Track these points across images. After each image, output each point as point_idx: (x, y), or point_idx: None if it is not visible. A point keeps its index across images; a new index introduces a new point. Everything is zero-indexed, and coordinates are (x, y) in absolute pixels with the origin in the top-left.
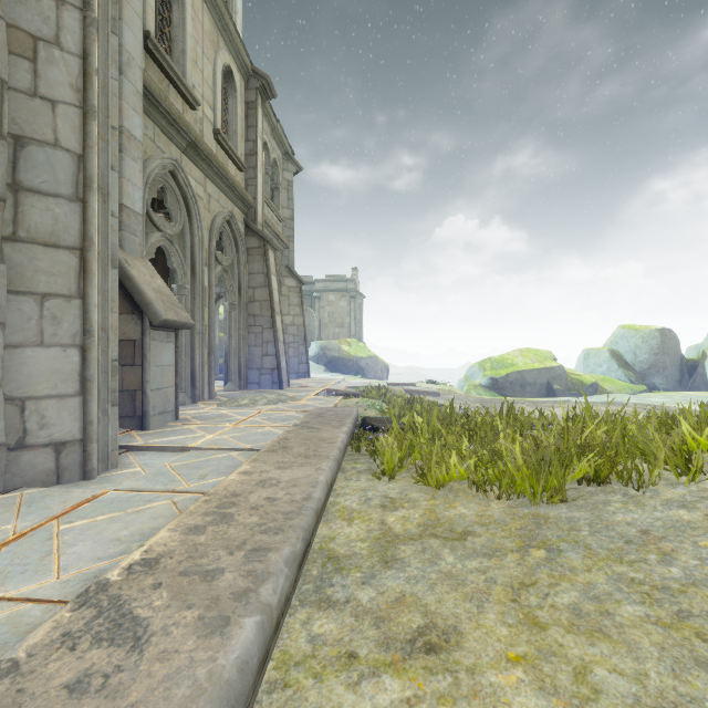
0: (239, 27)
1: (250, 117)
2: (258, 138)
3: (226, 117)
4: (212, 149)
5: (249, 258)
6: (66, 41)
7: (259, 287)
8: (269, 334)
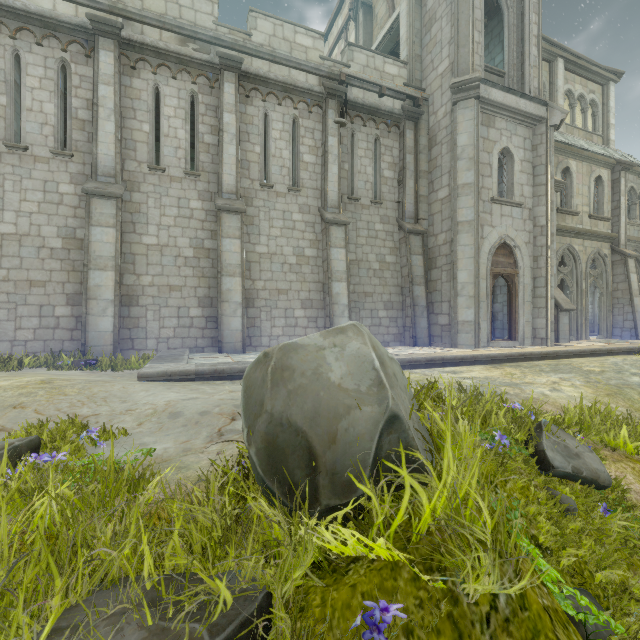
0: (612, 117)
1: (614, 188)
2: (620, 197)
3: (597, 199)
4: (587, 224)
5: (613, 266)
6: (543, 254)
7: (620, 282)
8: (628, 308)
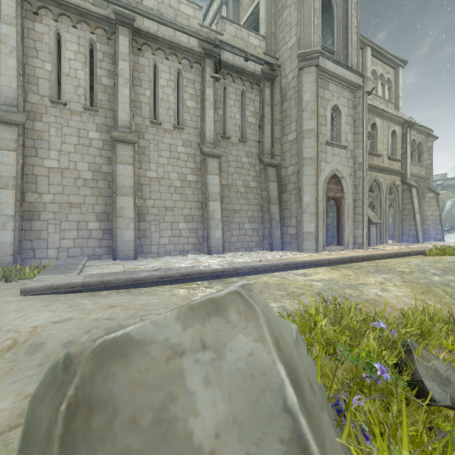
0: (400, 91)
1: (403, 139)
2: (407, 146)
3: (392, 146)
4: (387, 163)
5: (403, 193)
6: (360, 183)
7: (407, 204)
8: (412, 222)
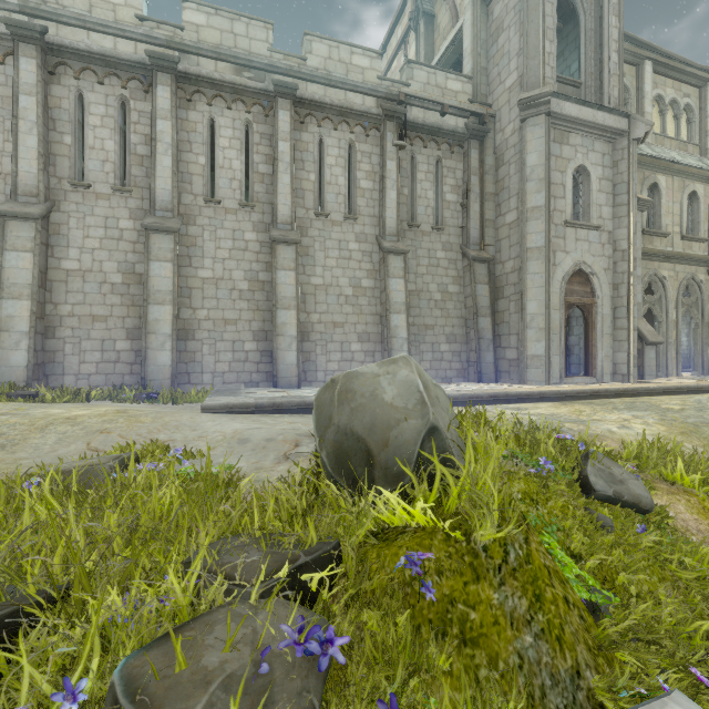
0: None
1: None
2: None
3: (691, 217)
4: (679, 246)
5: None
6: (624, 281)
7: None
8: None
